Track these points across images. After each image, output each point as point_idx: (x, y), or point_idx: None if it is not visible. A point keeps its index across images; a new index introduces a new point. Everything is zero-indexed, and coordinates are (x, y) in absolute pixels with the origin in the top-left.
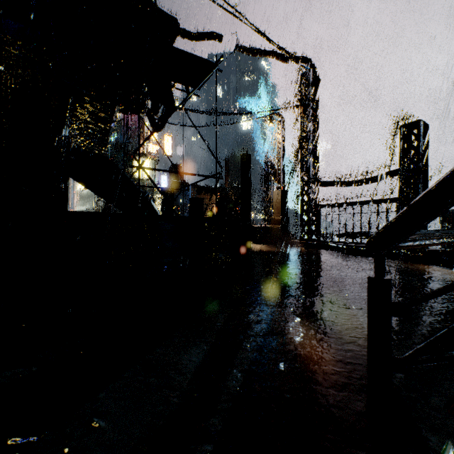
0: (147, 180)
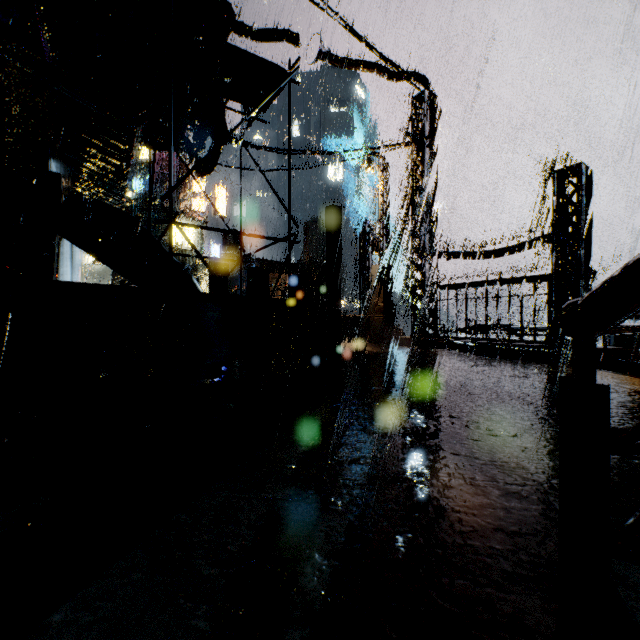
0: (191, 251)
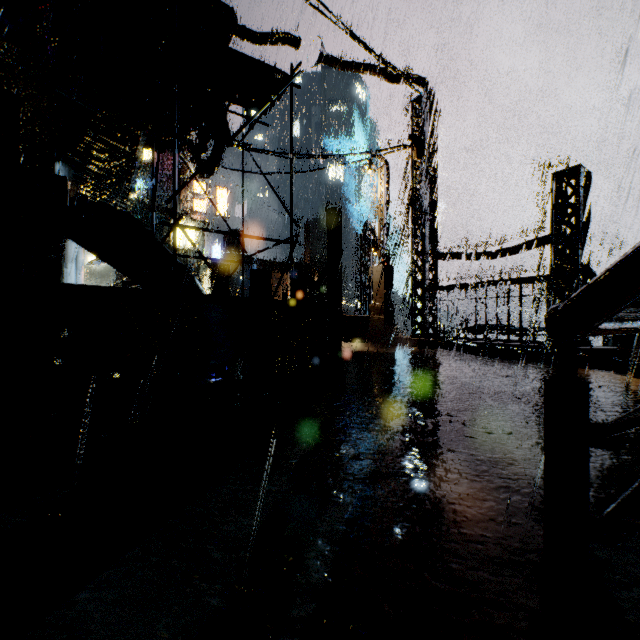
0: (192, 251)
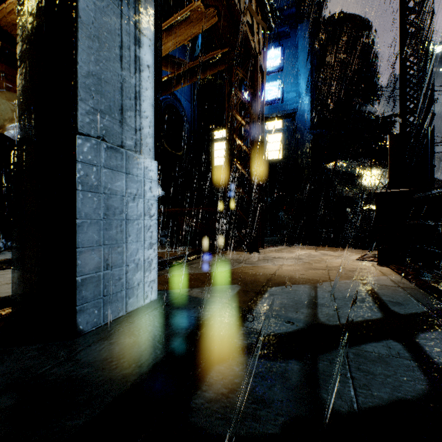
0: (378, 187)
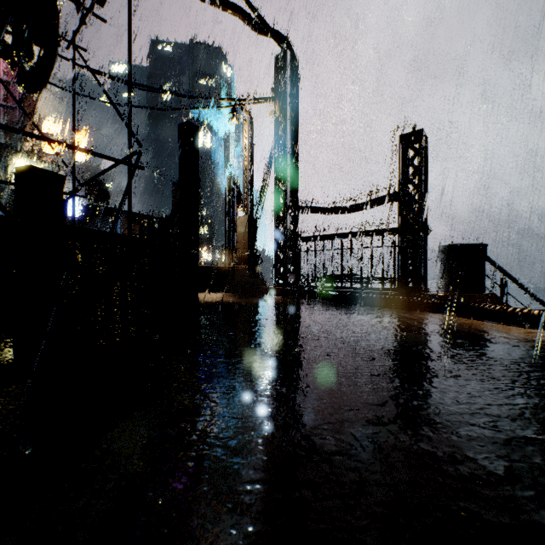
0: None
